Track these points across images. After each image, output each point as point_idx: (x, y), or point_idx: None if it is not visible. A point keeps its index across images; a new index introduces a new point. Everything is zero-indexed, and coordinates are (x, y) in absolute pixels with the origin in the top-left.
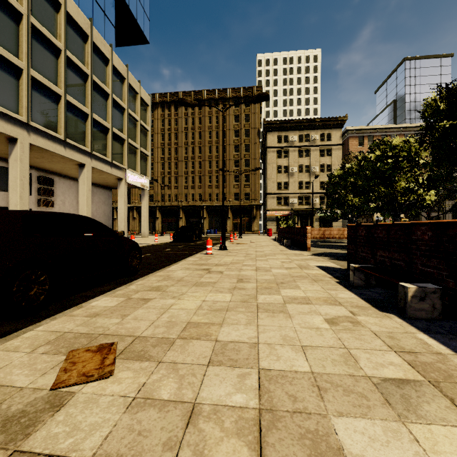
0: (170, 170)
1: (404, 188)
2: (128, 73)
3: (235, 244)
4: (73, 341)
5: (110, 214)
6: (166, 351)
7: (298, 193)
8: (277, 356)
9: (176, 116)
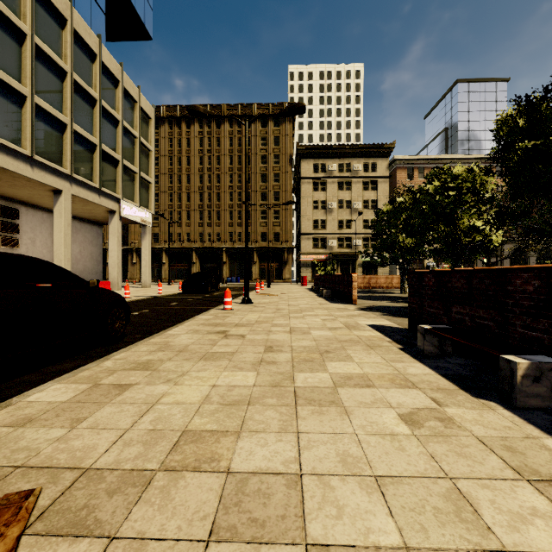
0: (180, 202)
1: (468, 227)
2: (124, 75)
3: (262, 296)
4: None
5: (99, 257)
6: (132, 506)
7: (338, 233)
8: (337, 507)
9: (187, 135)
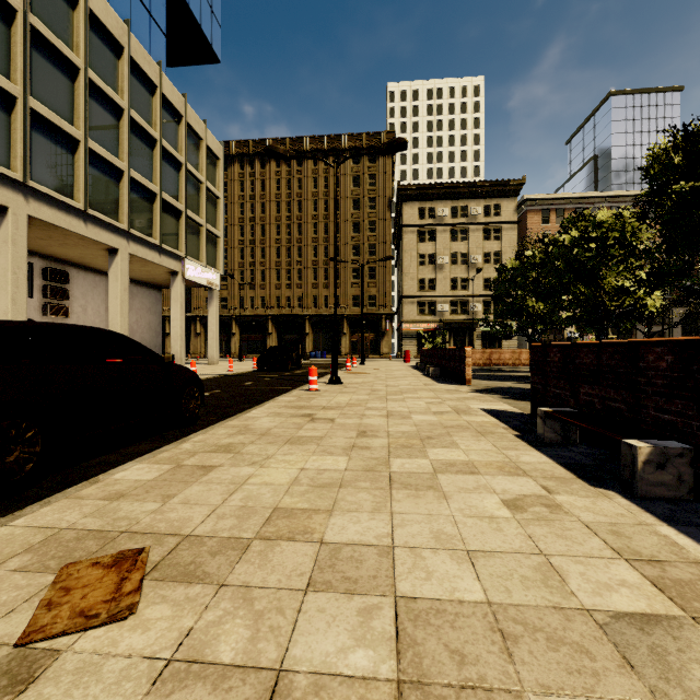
0: (253, 259)
1: (615, 288)
2: (187, 108)
3: (353, 375)
4: (74, 546)
5: (159, 328)
6: (234, 564)
7: (451, 295)
8: (426, 571)
9: (262, 177)
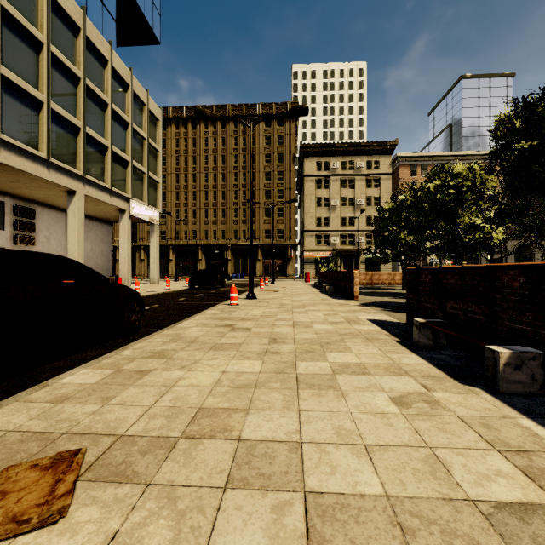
0: (186, 201)
1: (468, 225)
2: (133, 79)
3: (266, 292)
4: (17, 448)
5: (110, 255)
6: (161, 463)
7: (341, 230)
8: (331, 466)
9: (193, 136)
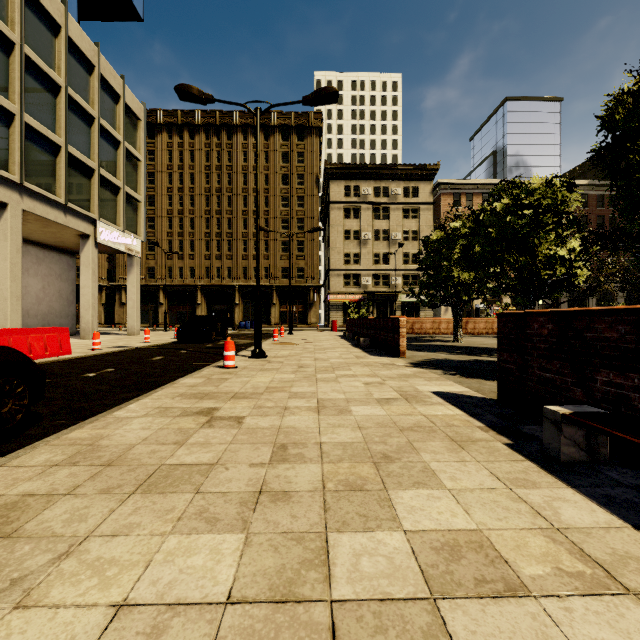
0: (182, 230)
1: (547, 257)
2: (101, 59)
3: (280, 346)
4: None
5: (71, 296)
6: None
7: (374, 269)
8: None
9: (191, 147)
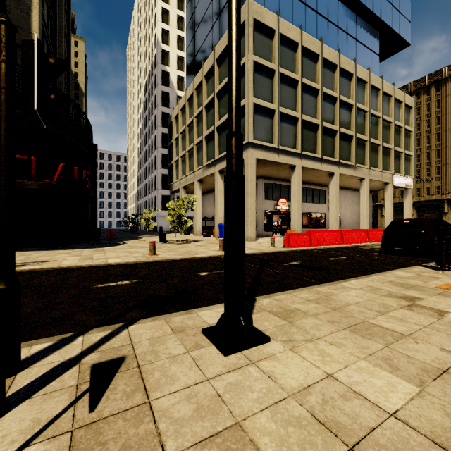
0: (428, 160)
1: None
2: (394, 90)
3: None
4: None
5: (370, 213)
6: None
7: None
8: None
9: (437, 98)
